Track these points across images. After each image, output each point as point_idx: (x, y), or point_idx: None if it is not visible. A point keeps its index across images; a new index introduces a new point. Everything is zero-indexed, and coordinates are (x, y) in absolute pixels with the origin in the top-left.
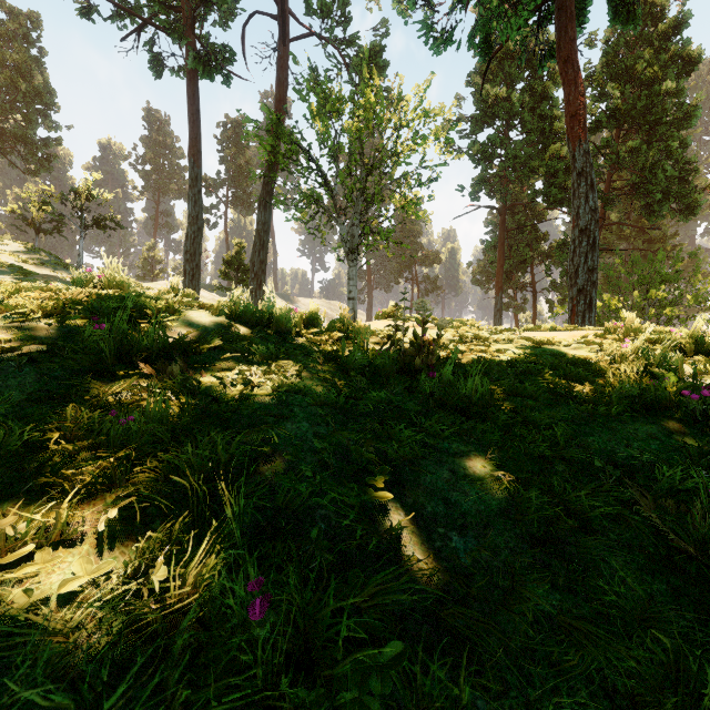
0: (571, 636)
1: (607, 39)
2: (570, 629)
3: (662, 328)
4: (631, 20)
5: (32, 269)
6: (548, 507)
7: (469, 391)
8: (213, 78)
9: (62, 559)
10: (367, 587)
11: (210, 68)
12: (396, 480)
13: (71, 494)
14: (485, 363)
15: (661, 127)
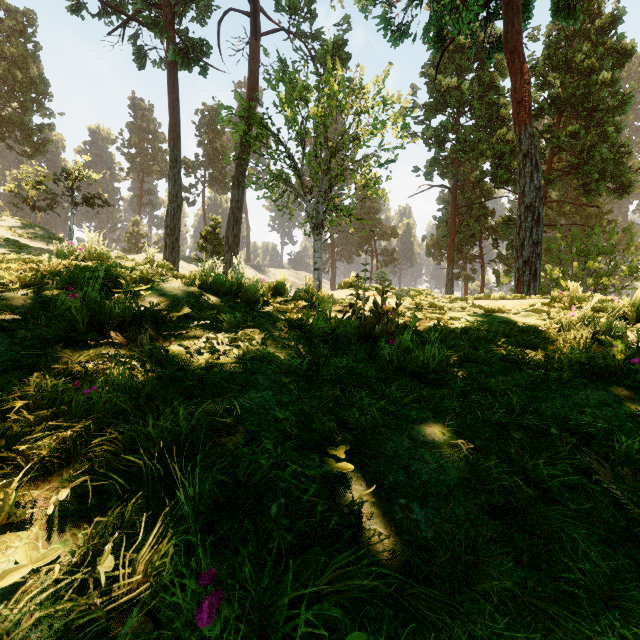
0: (538, 619)
1: (549, 33)
2: (537, 611)
3: (605, 297)
4: (572, 15)
5: (27, 242)
6: (508, 477)
7: (427, 358)
8: (191, 69)
9: (8, 544)
10: (327, 571)
11: (188, 59)
12: (357, 449)
13: (23, 472)
14: (441, 330)
15: (598, 113)
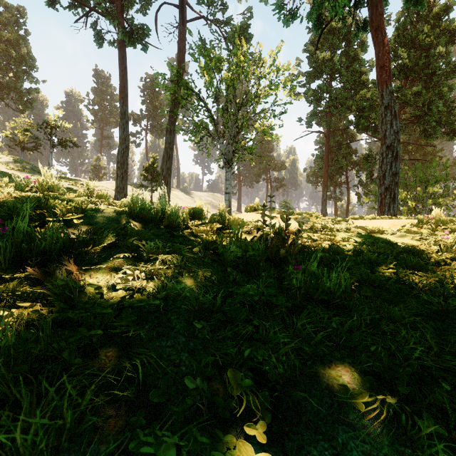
0: None
1: (398, 19)
2: None
3: None
4: (420, 2)
5: (17, 173)
6: None
7: (333, 288)
8: (135, 46)
9: None
10: None
11: (133, 39)
12: (276, 410)
13: None
14: (335, 252)
15: (435, 77)
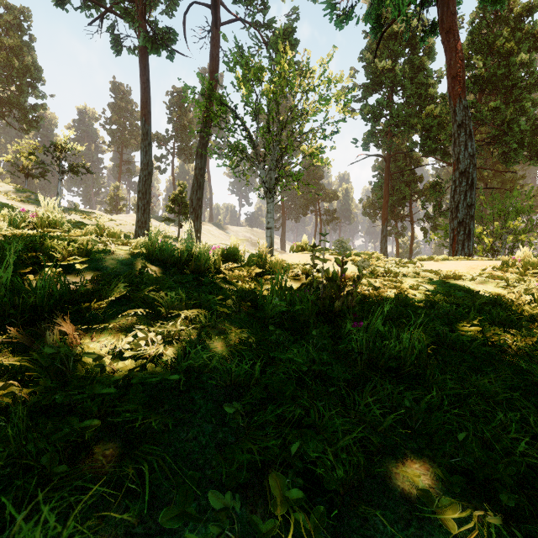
0: None
1: (472, 21)
2: None
3: None
4: None
5: (20, 205)
6: None
7: (405, 353)
8: (159, 53)
9: None
10: None
11: (157, 45)
12: (334, 531)
13: None
14: (403, 303)
15: (516, 90)
